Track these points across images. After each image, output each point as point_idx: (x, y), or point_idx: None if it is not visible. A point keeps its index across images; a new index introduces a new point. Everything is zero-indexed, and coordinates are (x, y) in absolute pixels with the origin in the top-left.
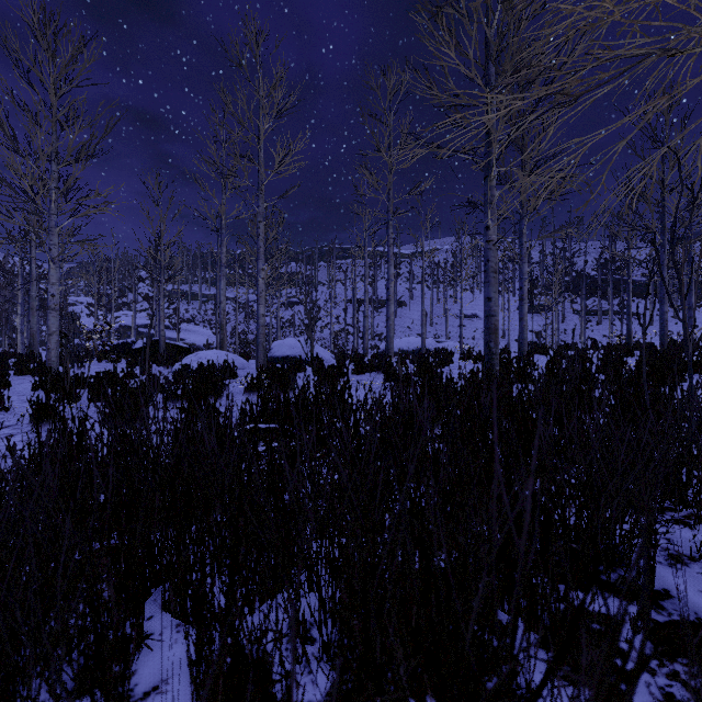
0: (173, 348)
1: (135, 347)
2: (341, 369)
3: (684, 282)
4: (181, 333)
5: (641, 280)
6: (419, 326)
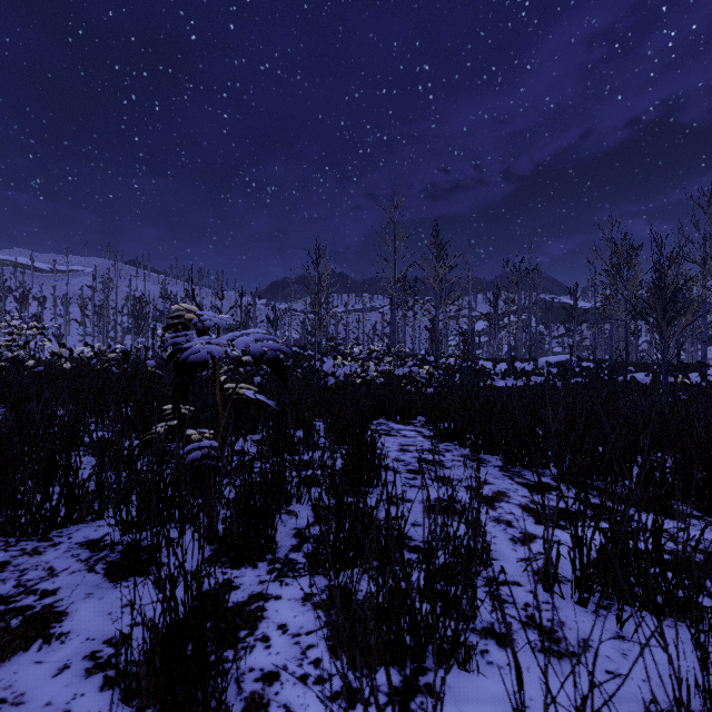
0: None
1: None
2: None
3: None
4: None
5: None
6: None
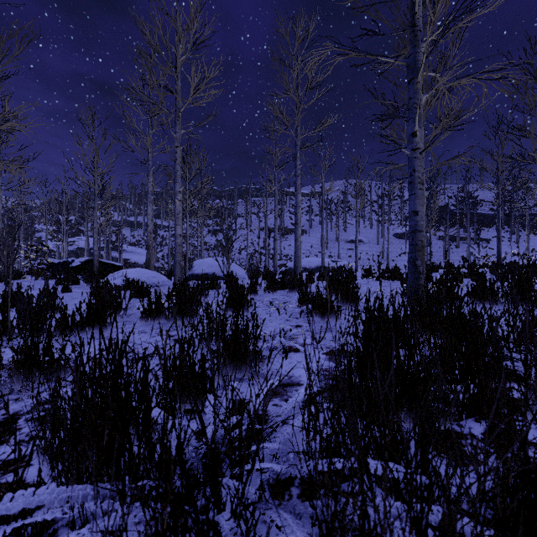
0: (107, 266)
1: (72, 265)
2: (253, 287)
3: (527, 214)
4: (127, 254)
5: (488, 213)
6: (317, 249)
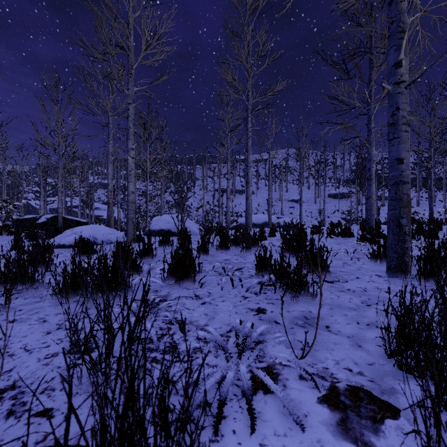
0: (72, 222)
1: (38, 221)
2: (205, 246)
3: (444, 177)
4: (100, 212)
5: None
6: (263, 207)
